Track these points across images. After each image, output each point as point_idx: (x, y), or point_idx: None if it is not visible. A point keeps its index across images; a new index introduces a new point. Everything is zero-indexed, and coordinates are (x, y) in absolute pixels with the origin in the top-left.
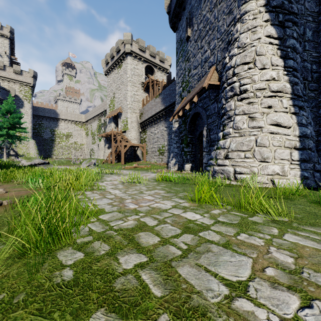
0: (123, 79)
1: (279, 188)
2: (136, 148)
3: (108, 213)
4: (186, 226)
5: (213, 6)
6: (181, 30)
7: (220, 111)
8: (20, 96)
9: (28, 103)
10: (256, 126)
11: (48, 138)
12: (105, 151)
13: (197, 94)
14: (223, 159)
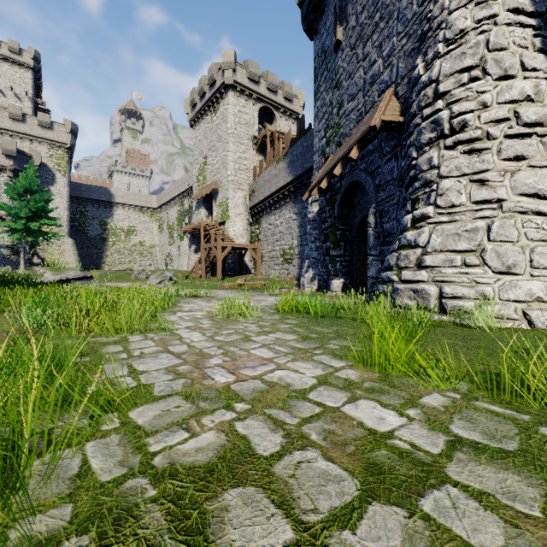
0: (221, 132)
1: (544, 330)
2: (243, 252)
3: (157, 400)
4: (370, 463)
5: None
6: (325, 33)
7: (405, 173)
8: (50, 165)
9: (62, 177)
10: (487, 198)
11: (96, 235)
12: (190, 258)
13: (357, 143)
14: (414, 269)
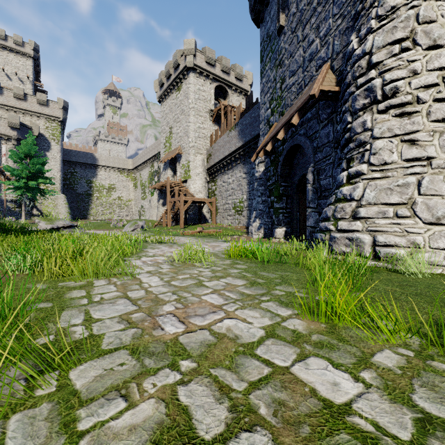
0: (184, 107)
1: None
2: (201, 205)
3: (103, 355)
4: None
5: None
6: (269, 21)
7: (340, 136)
8: (46, 135)
9: (56, 144)
10: (417, 156)
11: (83, 192)
12: (159, 210)
13: (298, 111)
14: (349, 220)
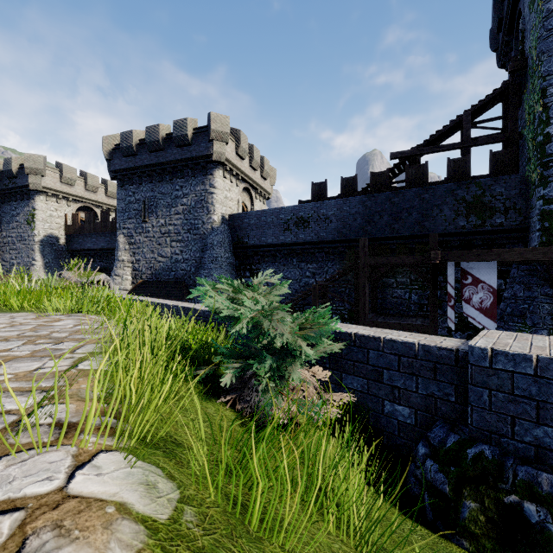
0: None
1: None
2: None
3: None
4: None
5: (19, 240)
6: None
7: None
8: None
9: None
10: None
11: None
12: None
13: None
14: None
